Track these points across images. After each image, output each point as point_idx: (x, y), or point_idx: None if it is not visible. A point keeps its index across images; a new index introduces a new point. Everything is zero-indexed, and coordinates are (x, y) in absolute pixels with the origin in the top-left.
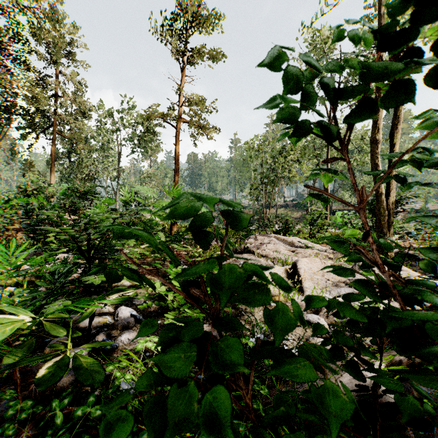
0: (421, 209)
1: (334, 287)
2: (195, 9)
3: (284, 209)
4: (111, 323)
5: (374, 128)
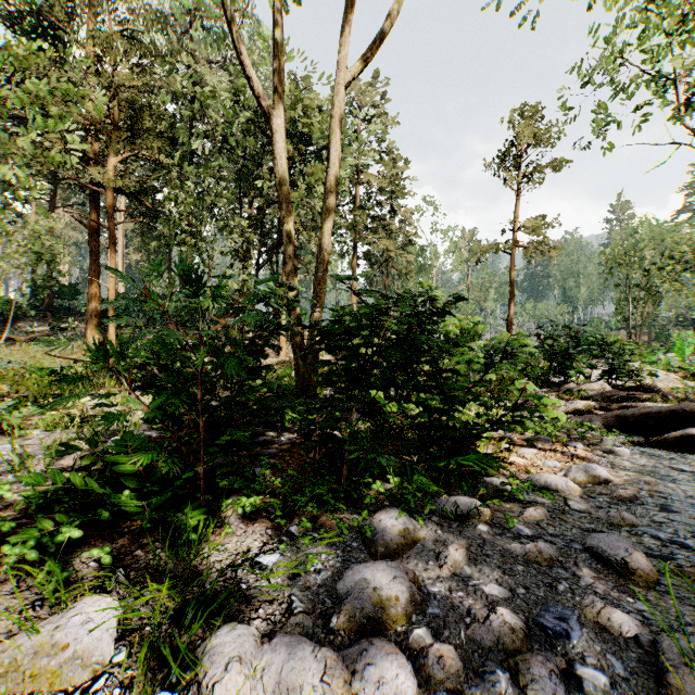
0: None
1: None
2: (532, 138)
3: None
4: None
5: None
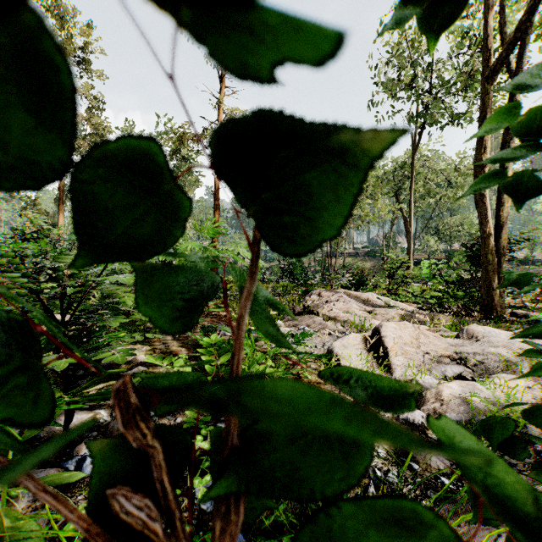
0: (525, 258)
1: (435, 363)
2: None
3: (353, 259)
4: (106, 422)
5: (479, 146)
